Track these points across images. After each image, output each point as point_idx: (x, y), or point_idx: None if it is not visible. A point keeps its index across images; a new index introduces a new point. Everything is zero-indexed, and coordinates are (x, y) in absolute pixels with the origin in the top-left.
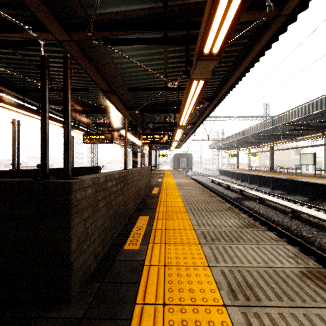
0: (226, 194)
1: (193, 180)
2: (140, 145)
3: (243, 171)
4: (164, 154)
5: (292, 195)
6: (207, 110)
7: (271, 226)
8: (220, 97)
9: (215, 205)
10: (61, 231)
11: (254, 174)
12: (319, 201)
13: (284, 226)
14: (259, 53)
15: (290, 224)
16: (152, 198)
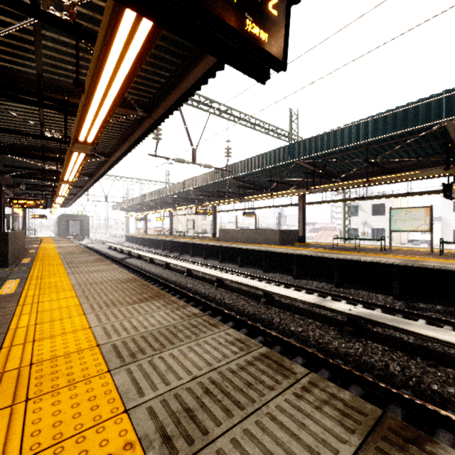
0: (117, 256)
1: (88, 248)
2: (17, 213)
3: (146, 236)
4: (41, 215)
5: (172, 253)
6: (90, 181)
7: (131, 268)
8: (97, 176)
9: (82, 252)
10: (4, 247)
11: (151, 238)
12: (183, 255)
13: (140, 267)
14: (110, 166)
15: (144, 266)
16: (30, 254)
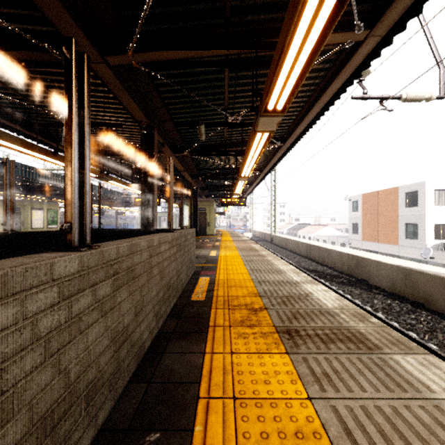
0: None
1: None
2: None
3: None
4: None
5: None
6: None
7: None
8: None
9: None
10: None
11: None
12: None
13: None
14: None
15: None
16: None
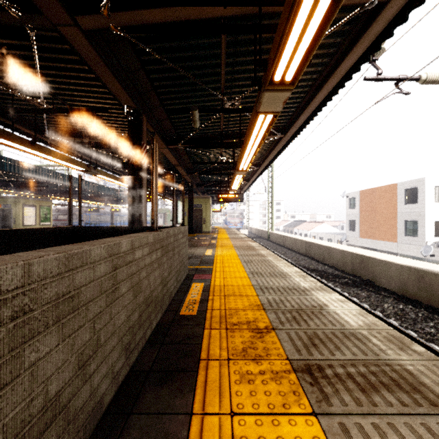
0: None
1: None
2: None
3: None
4: None
5: None
6: None
7: None
8: None
9: None
10: None
11: None
12: None
13: None
14: None
15: None
16: None
